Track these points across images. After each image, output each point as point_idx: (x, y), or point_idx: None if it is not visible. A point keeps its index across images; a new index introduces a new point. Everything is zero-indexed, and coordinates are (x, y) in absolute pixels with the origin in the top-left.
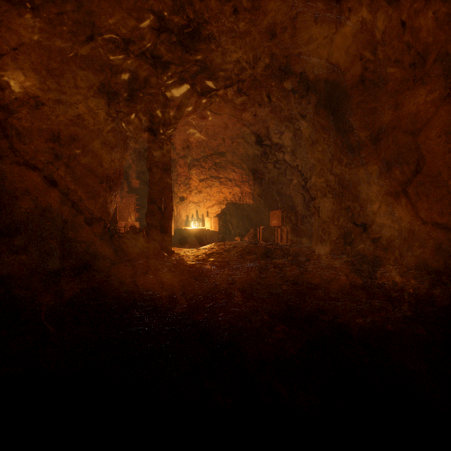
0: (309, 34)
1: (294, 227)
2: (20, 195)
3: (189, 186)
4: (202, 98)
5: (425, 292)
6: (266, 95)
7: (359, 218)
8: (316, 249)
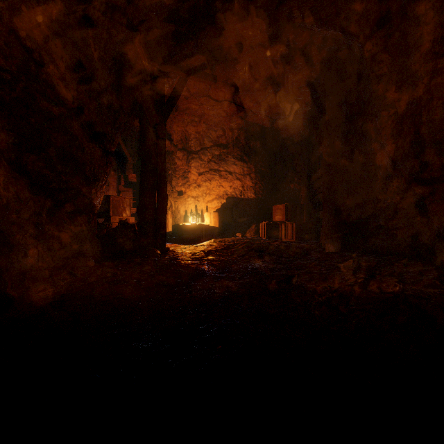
0: None
1: (299, 223)
2: None
3: (187, 180)
4: (200, 80)
5: None
6: (270, 78)
7: (376, 211)
8: (325, 246)
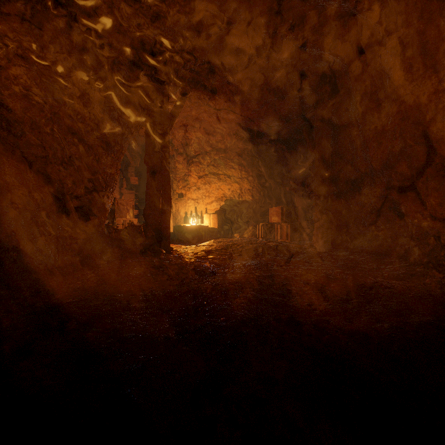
0: (312, 25)
1: (294, 224)
2: (11, 190)
3: (187, 182)
4: (201, 92)
5: (440, 292)
6: (265, 89)
7: (362, 214)
8: (317, 246)
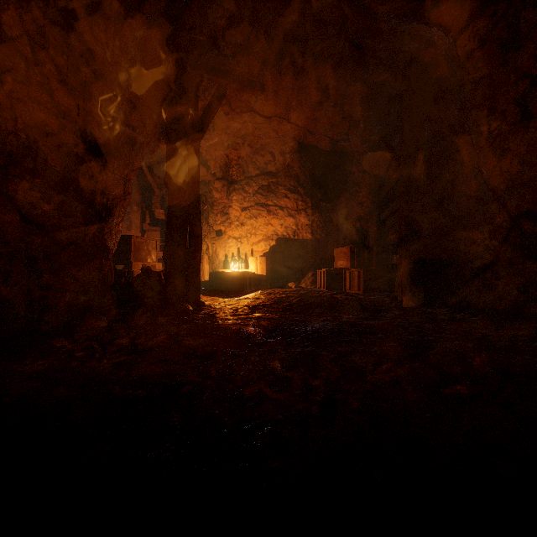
0: None
1: (368, 270)
2: None
3: (228, 216)
4: (244, 89)
5: None
6: (331, 86)
7: (469, 255)
8: (403, 299)
